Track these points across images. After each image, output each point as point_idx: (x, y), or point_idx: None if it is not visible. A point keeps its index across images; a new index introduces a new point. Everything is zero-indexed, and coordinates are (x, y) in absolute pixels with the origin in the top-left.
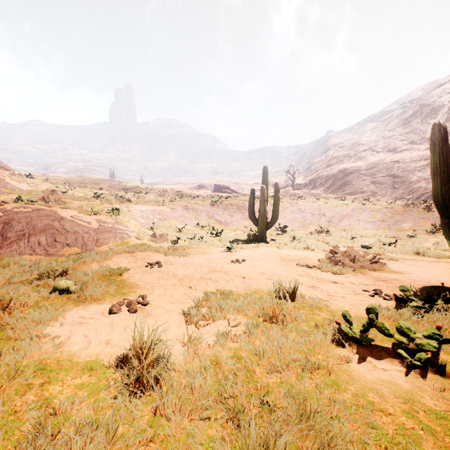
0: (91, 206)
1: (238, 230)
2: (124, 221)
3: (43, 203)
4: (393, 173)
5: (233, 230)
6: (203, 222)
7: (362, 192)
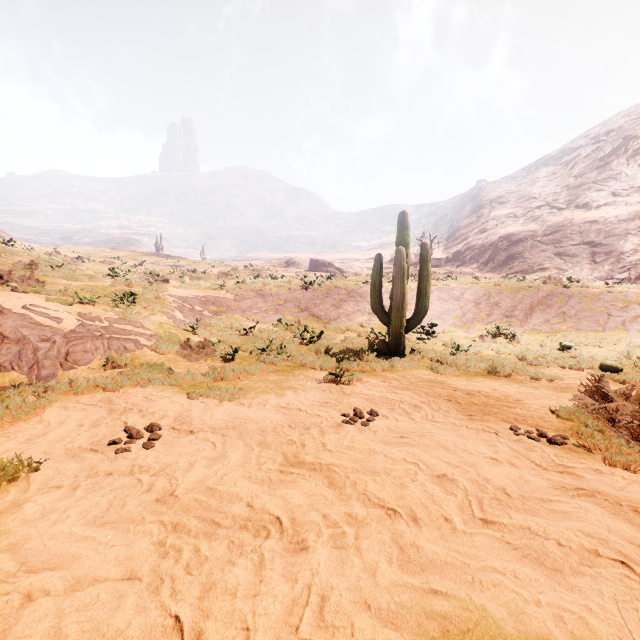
0: (91, 289)
1: (348, 331)
2: (138, 317)
3: (1, 284)
4: (590, 239)
5: (341, 331)
6: (289, 317)
7: (542, 269)
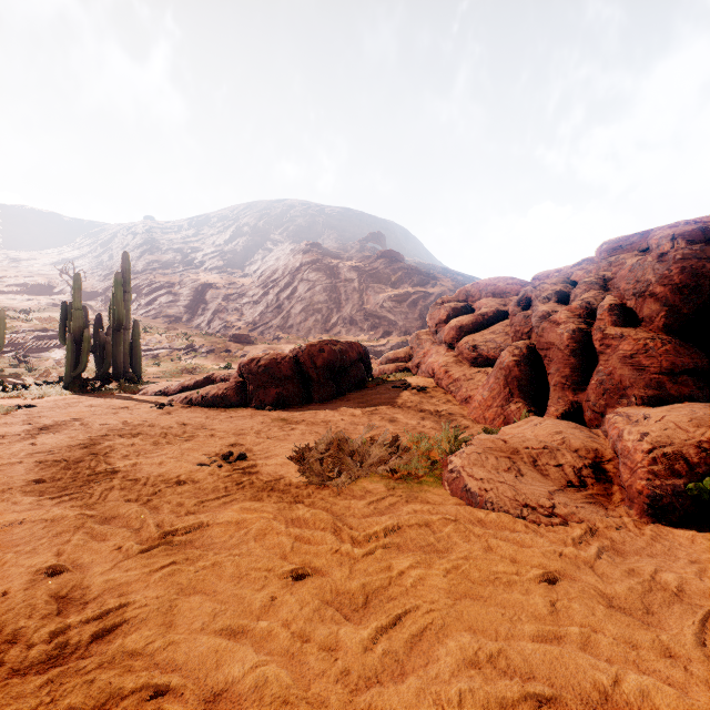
0: None
1: None
2: None
3: None
4: (203, 298)
5: None
6: None
7: (166, 316)
